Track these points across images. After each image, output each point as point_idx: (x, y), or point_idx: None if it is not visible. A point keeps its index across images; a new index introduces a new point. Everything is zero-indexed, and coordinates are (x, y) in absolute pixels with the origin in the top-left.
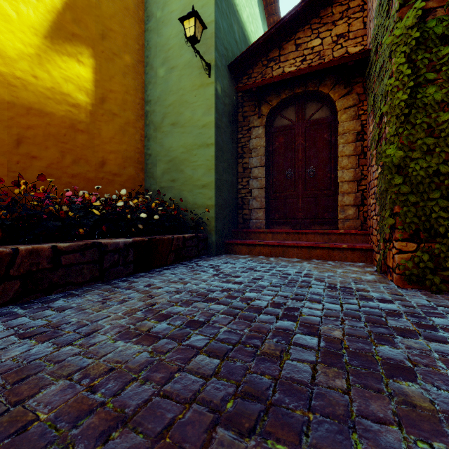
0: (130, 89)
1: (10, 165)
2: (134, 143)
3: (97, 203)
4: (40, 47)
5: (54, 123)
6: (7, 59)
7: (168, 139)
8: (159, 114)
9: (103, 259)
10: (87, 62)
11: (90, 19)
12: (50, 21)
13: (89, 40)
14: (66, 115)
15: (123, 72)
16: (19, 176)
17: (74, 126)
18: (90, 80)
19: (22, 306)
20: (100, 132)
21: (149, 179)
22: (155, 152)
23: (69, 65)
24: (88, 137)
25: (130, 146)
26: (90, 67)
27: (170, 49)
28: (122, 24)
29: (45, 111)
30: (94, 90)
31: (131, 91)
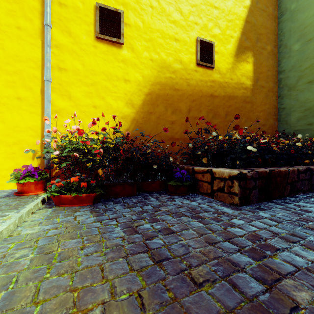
0: (270, 67)
1: (223, 127)
2: (272, 102)
3: (297, 144)
4: (233, 62)
5: (237, 101)
6: (222, 74)
7: (304, 94)
8: (293, 77)
9: (311, 178)
10: (250, 61)
11: (251, 34)
12: (236, 46)
13: (251, 47)
14: (242, 95)
15: (266, 58)
16: (264, 132)
17: (245, 100)
18: (251, 70)
19: (296, 198)
20: (256, 100)
21: (283, 125)
22: (289, 106)
23: (243, 66)
24: (250, 105)
25: (270, 105)
26: (251, 63)
27: (306, 27)
28: (266, 27)
29: (234, 96)
30: (253, 76)
31: (270, 68)
